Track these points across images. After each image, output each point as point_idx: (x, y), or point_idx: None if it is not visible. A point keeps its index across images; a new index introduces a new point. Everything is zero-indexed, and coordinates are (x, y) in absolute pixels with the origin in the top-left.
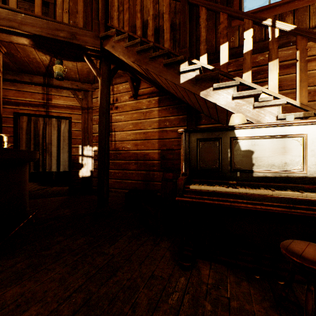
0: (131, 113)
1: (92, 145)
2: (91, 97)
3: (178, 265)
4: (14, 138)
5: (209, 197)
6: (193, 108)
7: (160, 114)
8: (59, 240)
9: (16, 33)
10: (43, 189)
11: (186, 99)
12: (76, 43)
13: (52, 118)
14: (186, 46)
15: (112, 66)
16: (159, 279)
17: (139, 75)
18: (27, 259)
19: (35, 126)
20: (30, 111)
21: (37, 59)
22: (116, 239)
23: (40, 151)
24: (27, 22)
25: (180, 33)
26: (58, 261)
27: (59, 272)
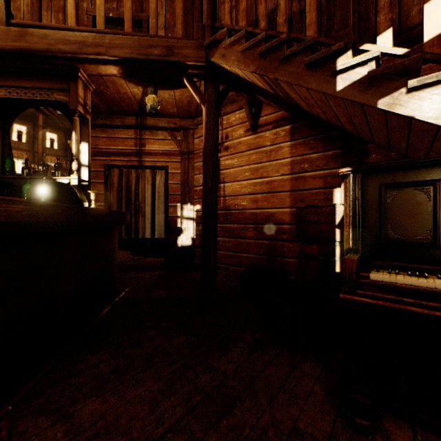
0: (247, 154)
1: (194, 203)
2: (192, 137)
3: (342, 418)
4: (104, 196)
5: (417, 301)
6: (353, 137)
7: (293, 151)
8: (151, 335)
9: (104, 62)
10: (136, 260)
11: (342, 122)
12: (174, 60)
13: (146, 169)
14: (348, 24)
15: (221, 87)
16: (308, 440)
17: (261, 95)
18: (112, 359)
19: (127, 180)
20: (122, 162)
21: (128, 94)
22: (229, 346)
23: (133, 212)
24: (116, 44)
25: (337, 4)
26: (149, 369)
27: (149, 389)
